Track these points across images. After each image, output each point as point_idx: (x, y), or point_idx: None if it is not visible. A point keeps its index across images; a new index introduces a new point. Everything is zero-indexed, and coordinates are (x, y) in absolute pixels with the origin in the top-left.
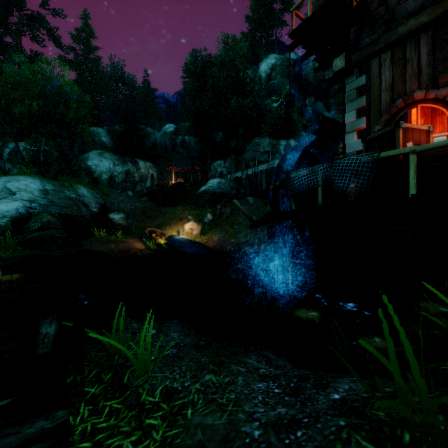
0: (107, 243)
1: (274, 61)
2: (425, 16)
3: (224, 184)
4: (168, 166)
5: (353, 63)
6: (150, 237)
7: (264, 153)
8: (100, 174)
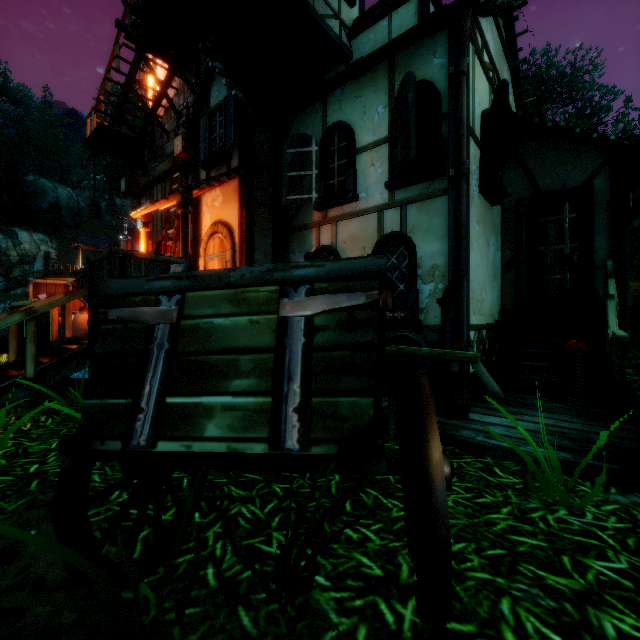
0: None
1: None
2: (166, 165)
3: None
4: (73, 243)
5: (141, 186)
6: None
7: None
8: None
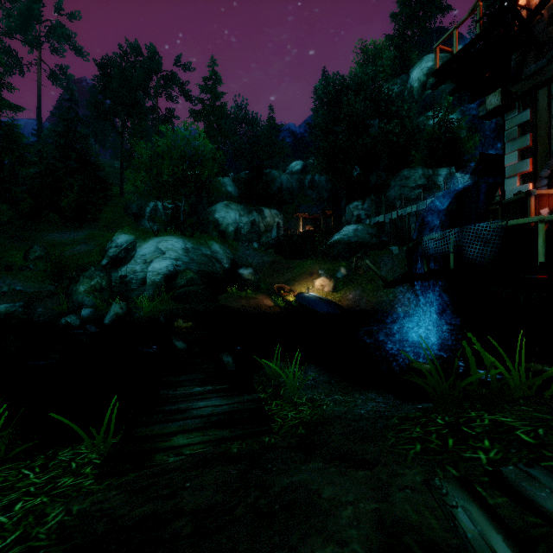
0: (239, 299)
1: (432, 64)
2: None
3: (361, 231)
4: (295, 213)
5: (513, 96)
6: (279, 294)
7: (415, 188)
8: (227, 226)
